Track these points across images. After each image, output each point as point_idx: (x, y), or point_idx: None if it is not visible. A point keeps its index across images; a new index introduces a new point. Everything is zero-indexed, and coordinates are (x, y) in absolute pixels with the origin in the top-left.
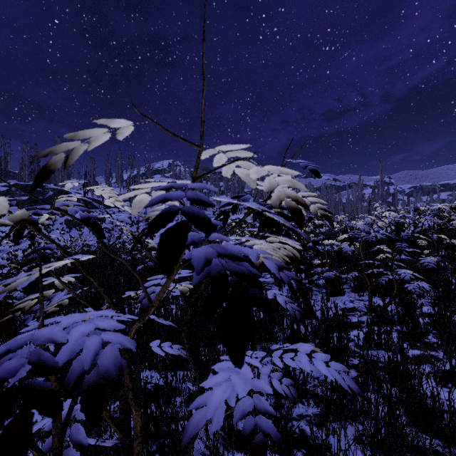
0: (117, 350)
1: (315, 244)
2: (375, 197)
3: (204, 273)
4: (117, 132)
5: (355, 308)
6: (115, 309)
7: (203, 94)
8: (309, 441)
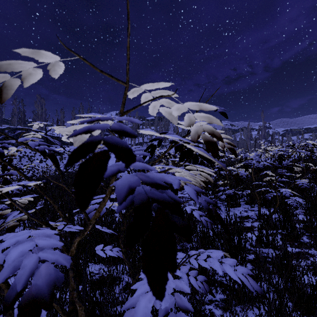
0: (53, 267)
1: (219, 170)
2: (259, 137)
3: (128, 200)
4: (49, 68)
5: (248, 216)
6: (66, 222)
7: (128, 32)
8: None
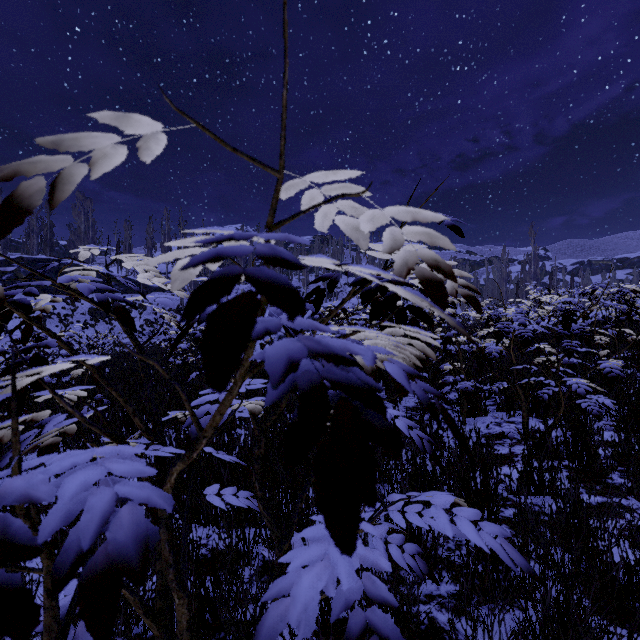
0: (142, 512)
1: (445, 342)
2: (525, 277)
3: (285, 385)
4: (139, 145)
5: (503, 434)
6: (150, 439)
7: (284, 79)
8: (444, 636)
